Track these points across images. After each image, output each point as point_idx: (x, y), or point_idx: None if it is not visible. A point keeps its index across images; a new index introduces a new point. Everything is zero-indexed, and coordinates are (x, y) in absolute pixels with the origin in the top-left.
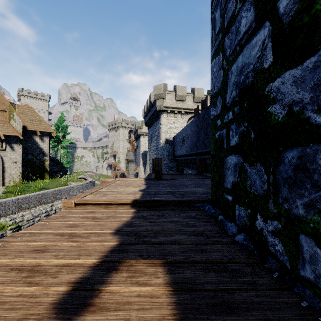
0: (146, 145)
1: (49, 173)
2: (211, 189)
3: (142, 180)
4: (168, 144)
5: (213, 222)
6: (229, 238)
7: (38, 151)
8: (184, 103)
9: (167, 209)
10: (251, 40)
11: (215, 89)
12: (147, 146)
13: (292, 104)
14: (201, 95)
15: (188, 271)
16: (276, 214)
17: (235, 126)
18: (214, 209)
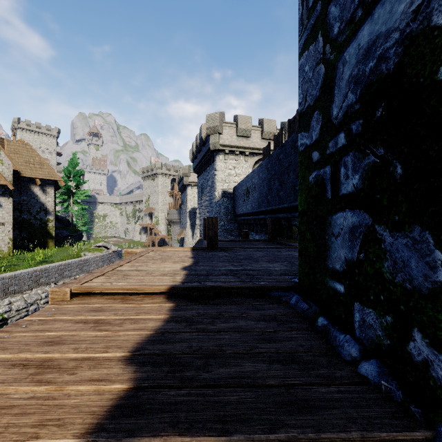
0: (195, 199)
1: (54, 240)
2: (299, 269)
3: (187, 251)
4: (226, 198)
5: (310, 329)
6: (347, 369)
7: (38, 207)
8: (249, 140)
9: (227, 302)
10: None
11: (308, 100)
12: (196, 201)
13: None
14: (273, 128)
15: None
16: None
17: (353, 157)
18: (307, 302)
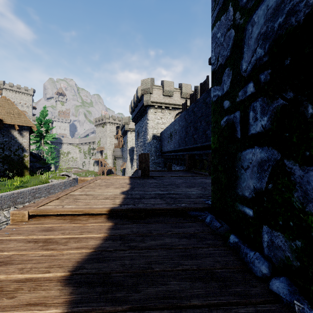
0: (133, 141)
1: (29, 170)
2: (212, 194)
3: (126, 179)
4: (156, 140)
5: (223, 245)
6: (260, 286)
7: (16, 146)
8: (172, 99)
9: (156, 221)
10: None
11: (219, 60)
12: (134, 142)
13: None
14: (189, 90)
15: None
16: None
17: (261, 102)
18: (219, 221)
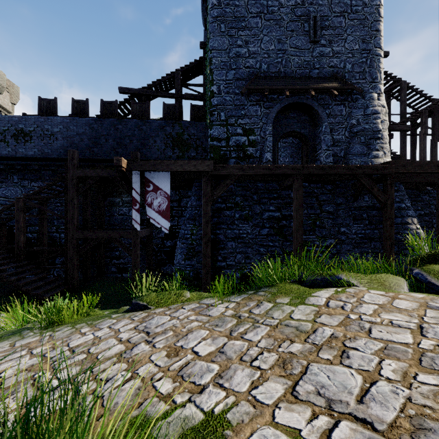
0: None
1: None
2: None
3: None
4: None
5: None
6: None
7: None
8: None
9: None
10: (241, 136)
11: (220, 137)
12: None
13: (251, 153)
14: None
15: None
16: None
17: (234, 152)
18: None
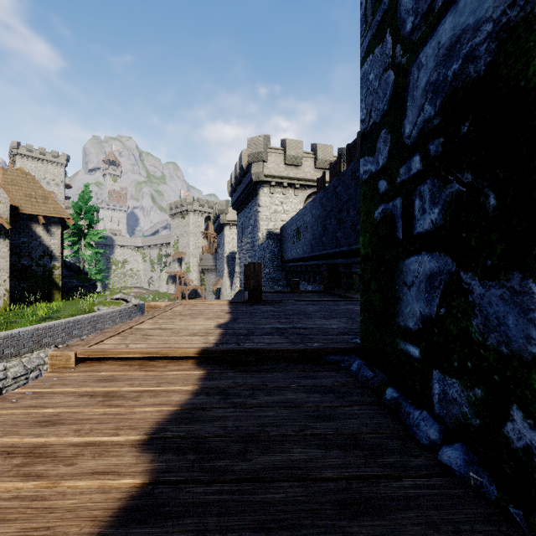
0: (235, 241)
1: (61, 291)
2: (362, 327)
3: (224, 305)
4: (272, 240)
5: (376, 403)
6: (425, 456)
7: (41, 251)
8: (300, 170)
9: (272, 369)
10: None
11: (373, 116)
12: (235, 244)
13: None
14: (329, 156)
15: None
16: None
17: (431, 186)
18: (372, 369)
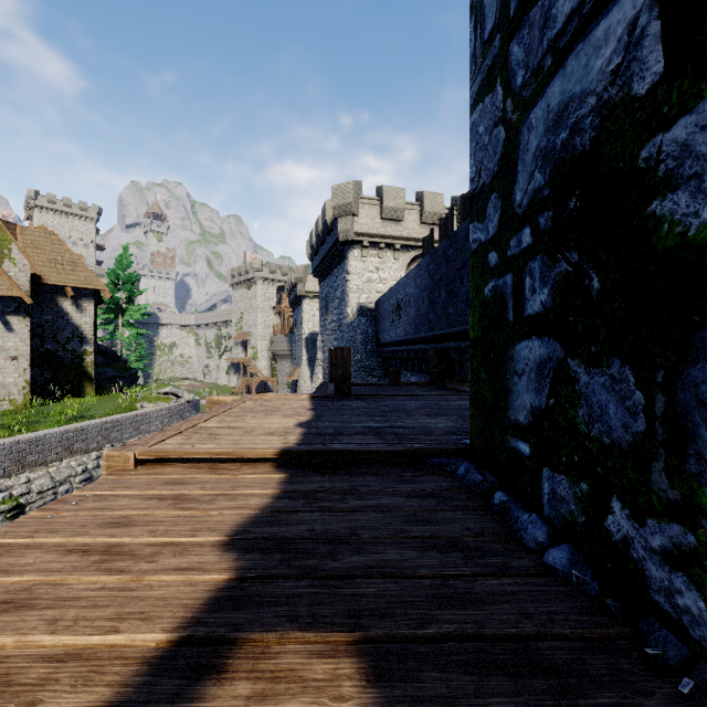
0: (316, 319)
1: (94, 383)
2: (471, 424)
3: (304, 400)
4: (365, 318)
5: (482, 509)
6: (529, 558)
7: (69, 332)
8: (401, 226)
9: (365, 473)
10: (591, 31)
11: (482, 176)
12: (317, 322)
13: None
14: (439, 207)
15: (430, 673)
16: (676, 505)
17: (541, 263)
18: (481, 473)
